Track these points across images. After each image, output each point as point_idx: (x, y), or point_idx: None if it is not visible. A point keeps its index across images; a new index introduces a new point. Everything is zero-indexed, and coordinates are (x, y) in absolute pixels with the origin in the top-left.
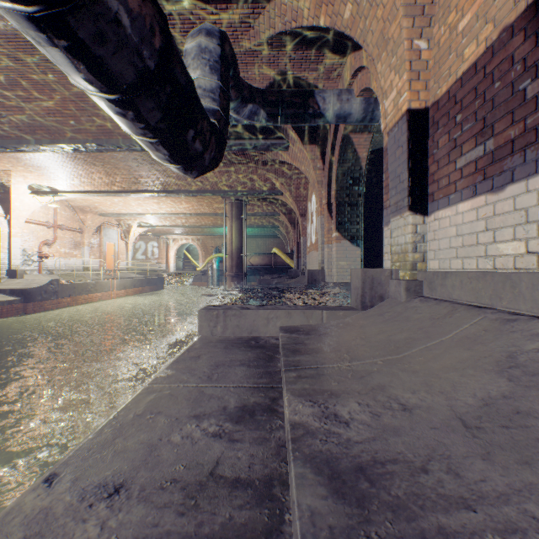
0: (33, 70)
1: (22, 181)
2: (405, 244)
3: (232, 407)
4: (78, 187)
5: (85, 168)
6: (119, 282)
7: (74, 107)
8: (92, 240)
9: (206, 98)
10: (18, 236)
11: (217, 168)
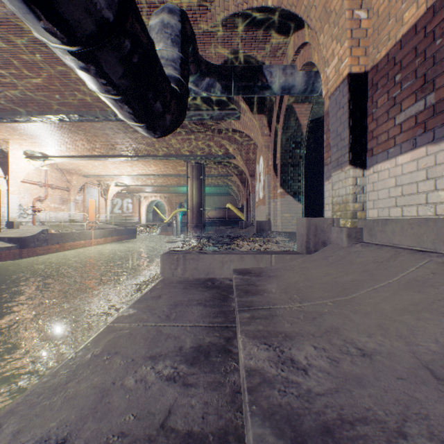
0: (23, 50)
1: (18, 147)
2: (346, 195)
3: (187, 347)
4: (65, 152)
5: (70, 136)
6: (99, 232)
7: (59, 83)
8: (77, 197)
9: (168, 68)
10: (16, 193)
11: (180, 135)
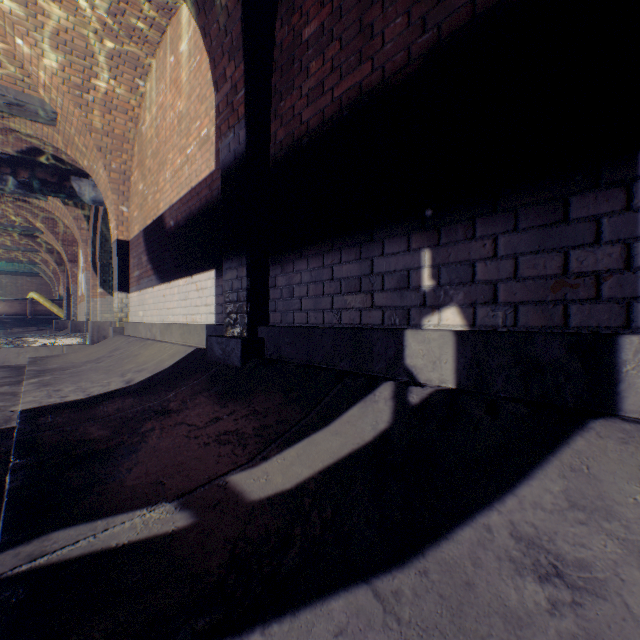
0: None
1: None
2: (118, 308)
3: None
4: None
5: None
6: None
7: None
8: None
9: None
10: None
11: None
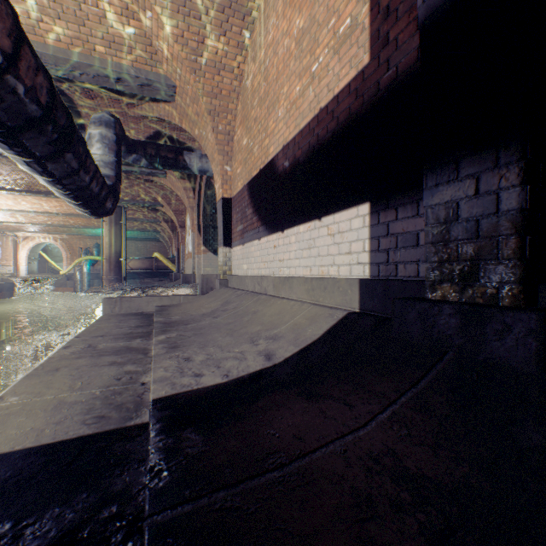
0: None
1: None
2: (222, 262)
3: (134, 326)
4: None
5: None
6: None
7: None
8: None
9: (107, 168)
10: None
11: None
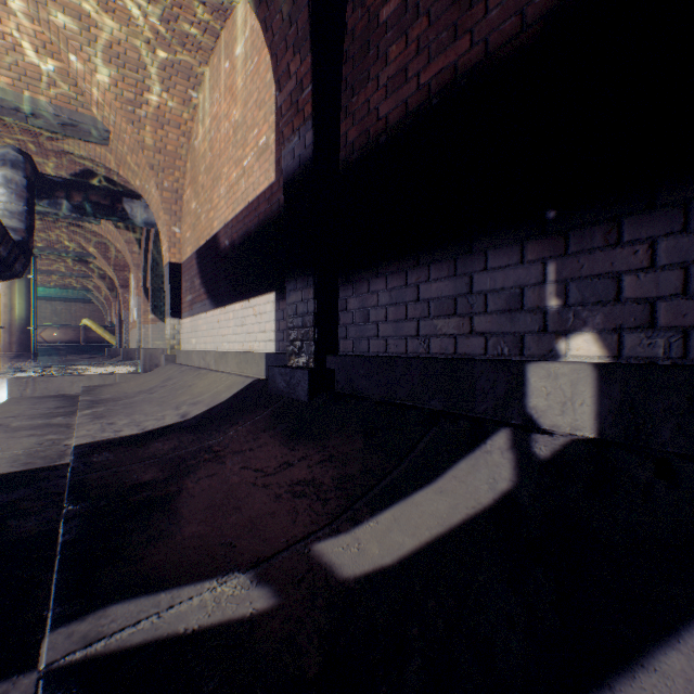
0: None
1: None
2: (170, 335)
3: (54, 407)
4: None
5: None
6: None
7: None
8: None
9: (14, 219)
10: None
11: None
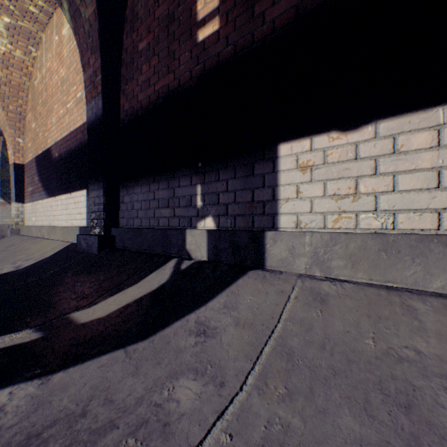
0: None
1: None
2: (15, 215)
3: None
4: None
5: None
6: None
7: None
8: None
9: None
10: None
11: None
